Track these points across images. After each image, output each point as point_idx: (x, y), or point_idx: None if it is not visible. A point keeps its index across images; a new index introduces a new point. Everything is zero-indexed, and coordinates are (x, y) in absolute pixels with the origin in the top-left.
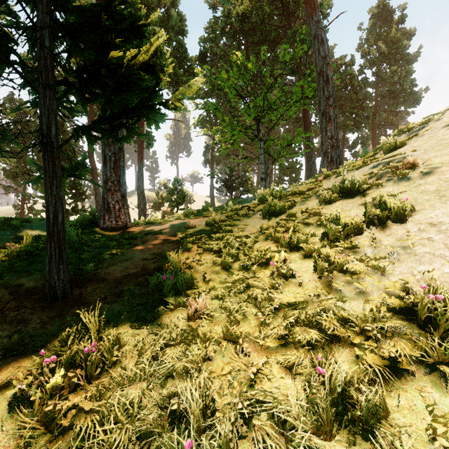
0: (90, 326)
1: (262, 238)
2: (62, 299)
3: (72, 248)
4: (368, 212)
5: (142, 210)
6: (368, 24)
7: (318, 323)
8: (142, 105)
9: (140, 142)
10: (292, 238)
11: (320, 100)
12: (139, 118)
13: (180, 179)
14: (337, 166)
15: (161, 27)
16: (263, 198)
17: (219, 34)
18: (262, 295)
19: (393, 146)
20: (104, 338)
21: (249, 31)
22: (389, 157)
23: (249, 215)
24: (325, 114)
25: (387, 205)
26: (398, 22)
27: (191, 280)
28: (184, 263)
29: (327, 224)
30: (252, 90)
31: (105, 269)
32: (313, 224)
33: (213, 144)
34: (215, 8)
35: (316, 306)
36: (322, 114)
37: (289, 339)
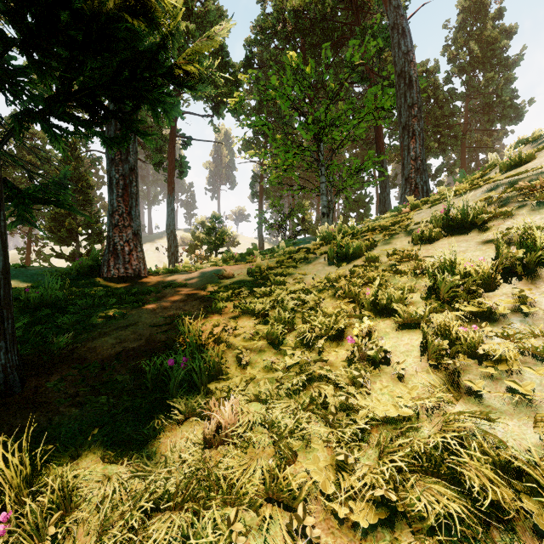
0: (6, 474)
1: (329, 295)
2: (1, 399)
3: (52, 307)
4: (505, 255)
5: (173, 254)
6: (456, 20)
7: (450, 469)
8: (134, 77)
9: (171, 169)
10: (378, 295)
11: (401, 110)
12: (135, 105)
13: (220, 215)
14: (423, 196)
15: (196, 25)
16: (327, 237)
17: (269, 34)
18: (335, 396)
19: (516, 160)
20: (27, 503)
21: (307, 30)
22: (513, 175)
23: (309, 259)
24: (407, 127)
25: (536, 243)
26: (494, 17)
27: (217, 366)
28: (210, 333)
29: (437, 274)
30: (311, 104)
31: (91, 341)
32: (408, 272)
33: (261, 170)
34: (264, 3)
35: (436, 426)
36: (403, 128)
37: (397, 508)
